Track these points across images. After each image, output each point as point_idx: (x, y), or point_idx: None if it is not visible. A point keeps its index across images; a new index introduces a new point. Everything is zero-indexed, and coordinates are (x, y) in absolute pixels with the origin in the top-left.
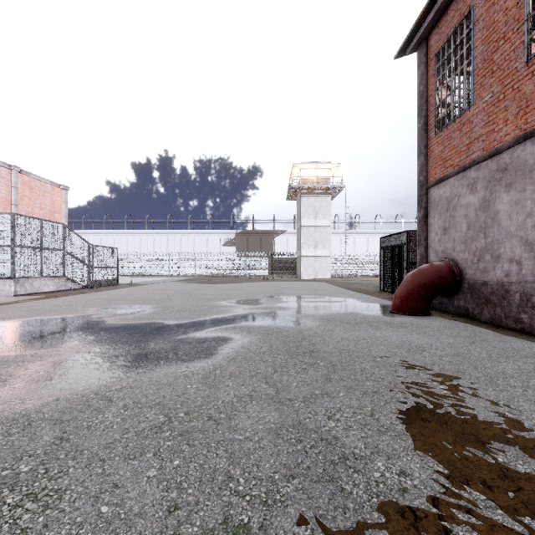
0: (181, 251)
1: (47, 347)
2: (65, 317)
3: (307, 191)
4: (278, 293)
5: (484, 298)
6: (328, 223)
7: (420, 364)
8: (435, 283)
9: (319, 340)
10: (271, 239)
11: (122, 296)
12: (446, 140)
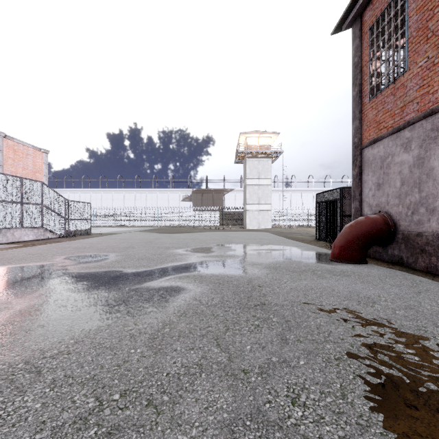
0: (147, 205)
1: (0, 299)
2: (33, 265)
3: (251, 156)
4: (228, 242)
5: (419, 247)
6: (269, 182)
7: (376, 320)
8: (372, 234)
9: (269, 290)
10: (221, 196)
11: (91, 244)
12: (380, 104)
